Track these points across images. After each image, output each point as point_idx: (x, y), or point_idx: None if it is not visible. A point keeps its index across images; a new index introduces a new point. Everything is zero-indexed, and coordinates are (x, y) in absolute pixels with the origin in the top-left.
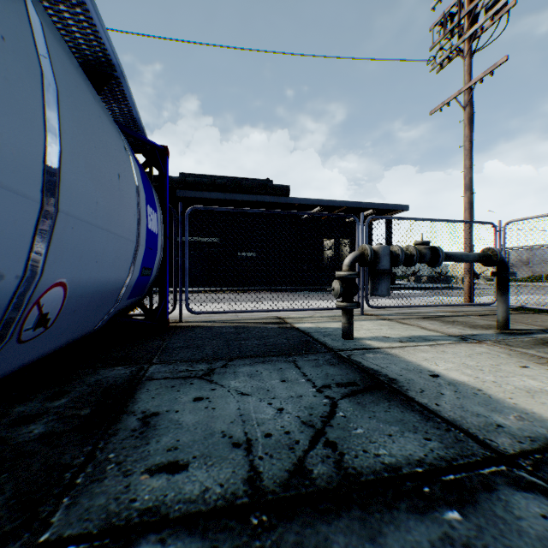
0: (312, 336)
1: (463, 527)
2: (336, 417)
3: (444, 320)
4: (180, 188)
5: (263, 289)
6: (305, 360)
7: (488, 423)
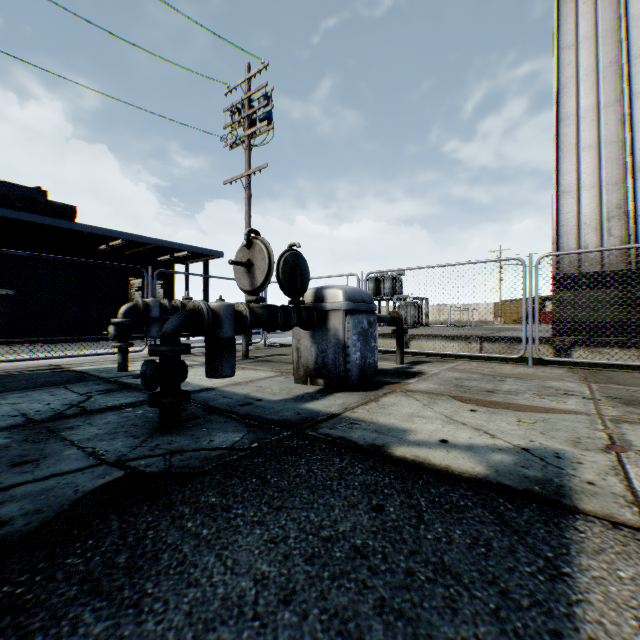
0: (89, 374)
1: (131, 410)
2: (90, 400)
3: None
4: None
5: (31, 341)
6: (76, 385)
7: None
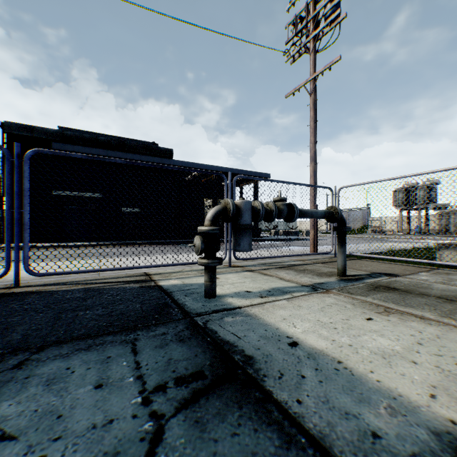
0: (172, 297)
1: None
2: None
3: (298, 269)
4: (57, 141)
5: (146, 243)
6: (149, 337)
7: (362, 431)
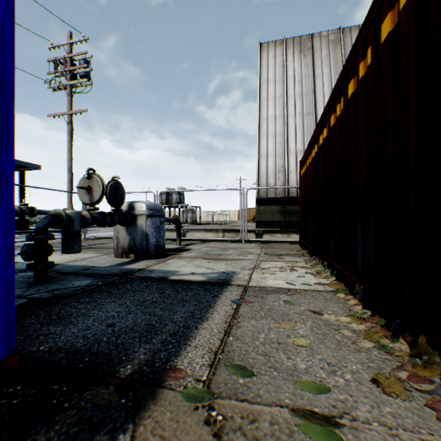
0: None
1: None
2: None
3: None
4: None
5: None
6: None
7: None
